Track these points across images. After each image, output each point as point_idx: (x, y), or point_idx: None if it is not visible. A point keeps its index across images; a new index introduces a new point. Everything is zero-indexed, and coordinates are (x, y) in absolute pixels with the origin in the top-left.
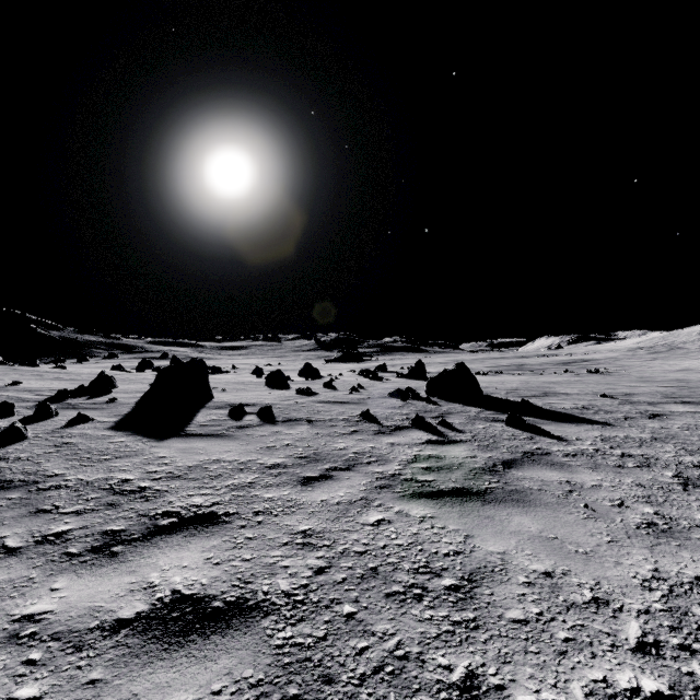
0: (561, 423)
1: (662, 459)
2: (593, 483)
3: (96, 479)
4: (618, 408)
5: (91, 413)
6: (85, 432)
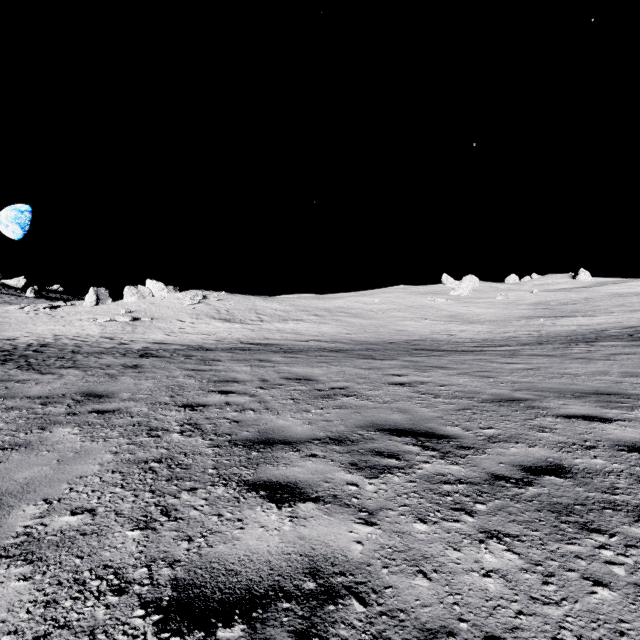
0: None
1: None
2: None
3: None
4: None
5: None
6: None
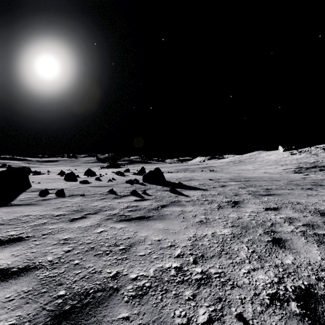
0: (190, 190)
1: (216, 200)
2: (190, 210)
3: None
4: (213, 184)
5: None
6: None
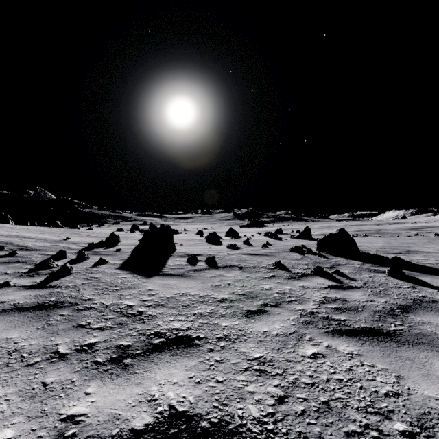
0: (433, 276)
1: None
2: None
3: (112, 304)
4: None
5: (107, 258)
6: (104, 270)
